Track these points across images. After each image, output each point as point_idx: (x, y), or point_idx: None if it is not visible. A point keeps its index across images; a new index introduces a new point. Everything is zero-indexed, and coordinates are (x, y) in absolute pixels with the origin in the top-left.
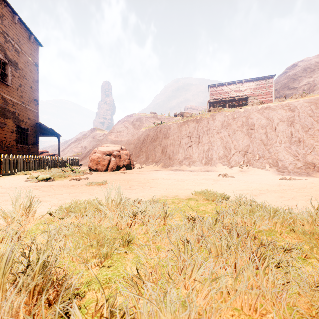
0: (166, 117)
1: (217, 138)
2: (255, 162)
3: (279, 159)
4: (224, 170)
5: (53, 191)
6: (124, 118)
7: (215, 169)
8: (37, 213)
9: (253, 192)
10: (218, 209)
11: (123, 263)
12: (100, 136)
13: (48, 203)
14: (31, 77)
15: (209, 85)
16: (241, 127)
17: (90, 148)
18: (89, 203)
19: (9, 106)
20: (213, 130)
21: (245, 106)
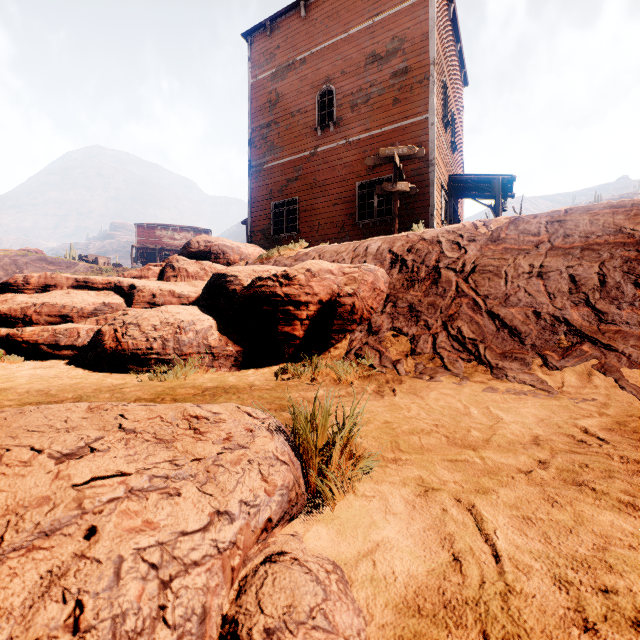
0: (65, 262)
1: None
2: None
3: None
4: None
5: None
6: None
7: None
8: None
9: None
10: None
11: None
12: None
13: None
14: None
15: (136, 224)
16: None
17: None
18: None
19: None
20: None
21: None
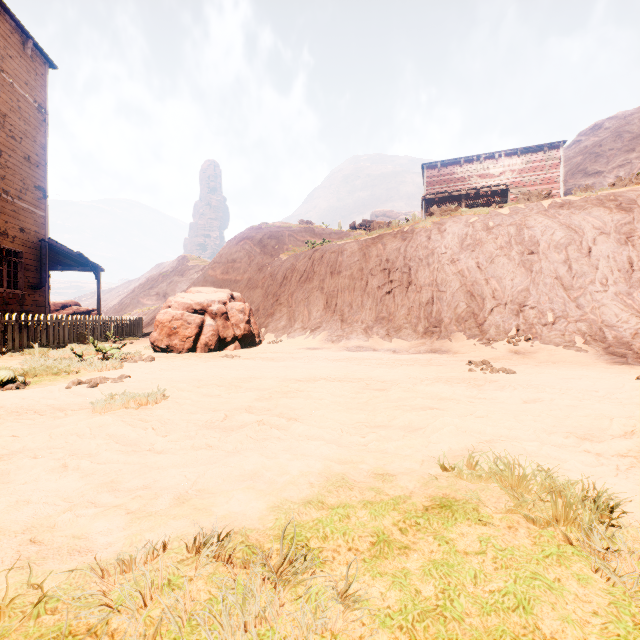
0: (334, 232)
1: (450, 274)
2: (548, 330)
3: (607, 324)
4: (472, 349)
5: None
6: (243, 232)
7: (450, 345)
8: None
9: None
10: None
11: None
12: (197, 273)
13: None
14: (26, 135)
15: (424, 165)
16: (508, 248)
17: None
18: None
19: None
20: (440, 257)
21: (512, 203)
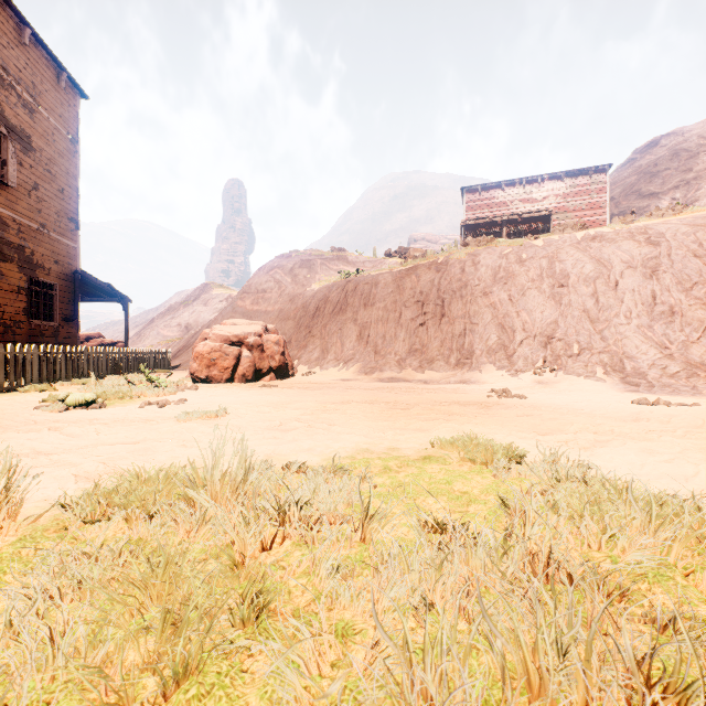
0: (368, 260)
1: (483, 306)
2: (572, 362)
3: (627, 355)
4: (499, 380)
5: (94, 435)
6: (273, 261)
7: (480, 376)
8: (34, 502)
9: (580, 438)
10: (501, 488)
11: (236, 699)
12: (222, 302)
13: (71, 471)
14: (60, 168)
15: (464, 189)
16: (539, 281)
17: (198, 329)
18: (169, 474)
19: (10, 234)
20: (473, 289)
21: (547, 234)
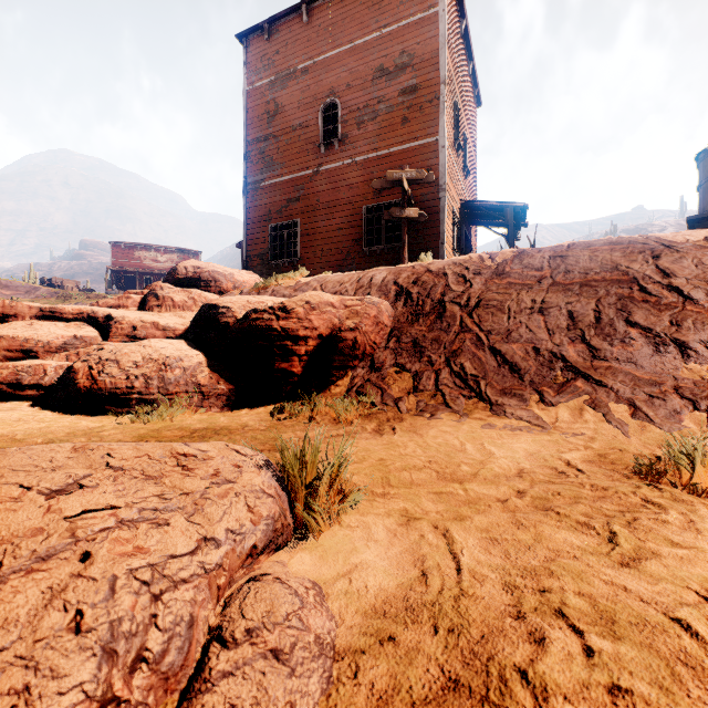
0: (23, 286)
1: None
2: None
3: None
4: None
5: None
6: None
7: None
8: None
9: None
10: None
11: None
12: None
13: None
14: None
15: (112, 243)
16: None
17: None
18: None
19: None
20: None
21: None
